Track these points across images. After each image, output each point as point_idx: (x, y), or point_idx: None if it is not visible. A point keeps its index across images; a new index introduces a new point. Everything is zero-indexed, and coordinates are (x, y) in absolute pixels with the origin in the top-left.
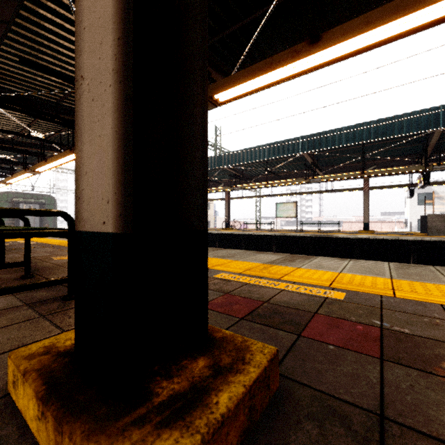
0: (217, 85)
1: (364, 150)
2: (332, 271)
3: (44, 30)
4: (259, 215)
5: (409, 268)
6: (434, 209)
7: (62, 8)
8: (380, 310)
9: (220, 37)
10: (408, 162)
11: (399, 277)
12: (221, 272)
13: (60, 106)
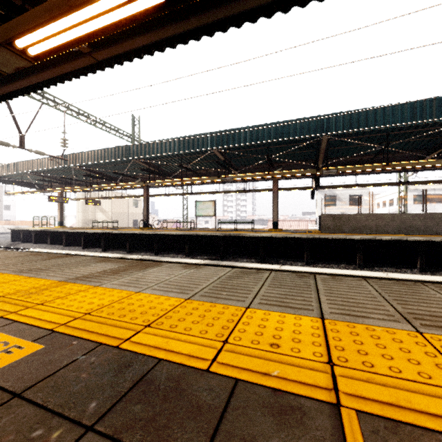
0: (12, 25)
1: (271, 152)
2: (132, 290)
3: None
4: (186, 213)
5: (242, 276)
6: (336, 210)
7: None
8: (1, 404)
9: None
10: (308, 166)
11: (204, 294)
12: None
13: None
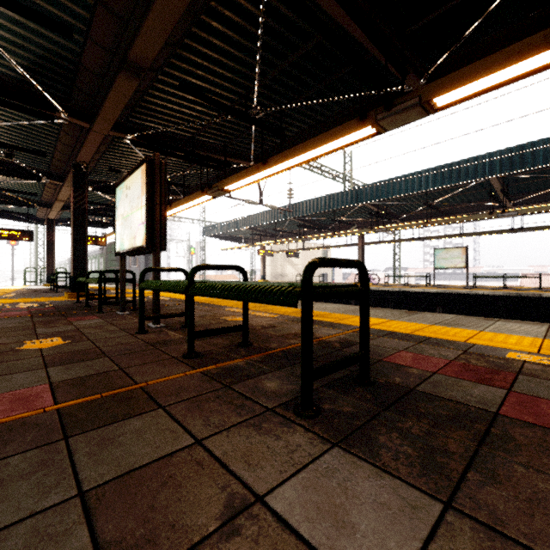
0: (444, 82)
1: None
2: None
3: (209, 47)
4: (399, 265)
5: None
6: None
7: (238, 15)
8: None
9: (431, 17)
10: None
11: None
12: (502, 349)
13: (195, 140)
